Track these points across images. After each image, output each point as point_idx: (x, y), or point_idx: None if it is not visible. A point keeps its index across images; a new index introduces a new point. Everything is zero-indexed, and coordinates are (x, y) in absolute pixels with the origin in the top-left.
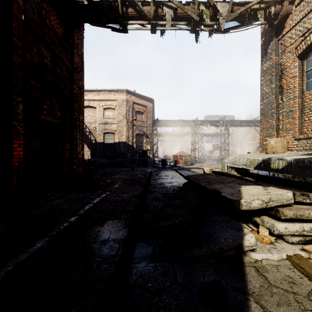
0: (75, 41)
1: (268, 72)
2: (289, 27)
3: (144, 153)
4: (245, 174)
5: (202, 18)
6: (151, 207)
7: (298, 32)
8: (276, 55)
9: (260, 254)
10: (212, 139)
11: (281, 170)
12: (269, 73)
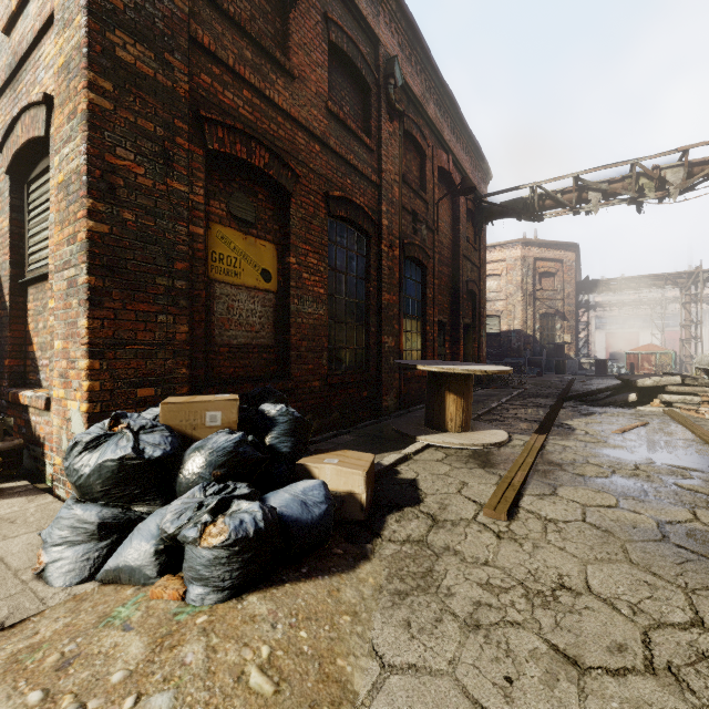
0: (481, 236)
1: None
2: None
3: (556, 350)
4: None
5: (644, 189)
6: None
7: None
8: None
9: (643, 407)
10: None
11: None
12: None
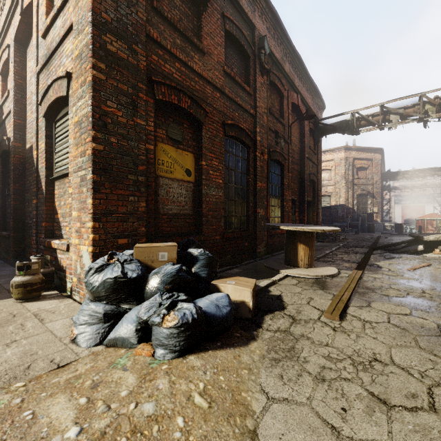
0: (318, 145)
1: None
2: None
3: (368, 217)
4: None
5: (428, 112)
6: None
7: None
8: None
9: (428, 254)
10: None
11: None
12: None
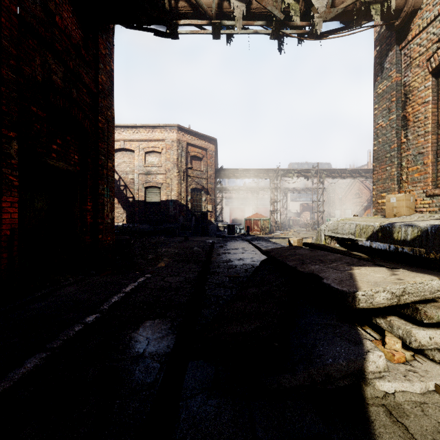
0: (100, 51)
1: (385, 97)
2: (417, 29)
3: (202, 216)
4: (352, 248)
5: (288, 16)
6: (213, 299)
7: (431, 37)
8: (398, 71)
9: (392, 383)
10: (300, 196)
11: (410, 242)
12: (386, 98)
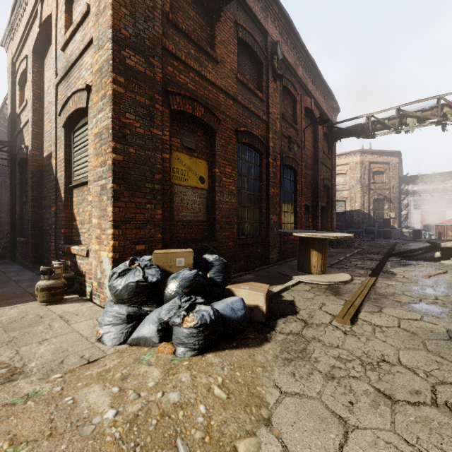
0: (333, 149)
1: None
2: None
3: (385, 223)
4: None
5: (447, 114)
6: None
7: None
8: None
9: (445, 261)
10: None
11: None
12: None
